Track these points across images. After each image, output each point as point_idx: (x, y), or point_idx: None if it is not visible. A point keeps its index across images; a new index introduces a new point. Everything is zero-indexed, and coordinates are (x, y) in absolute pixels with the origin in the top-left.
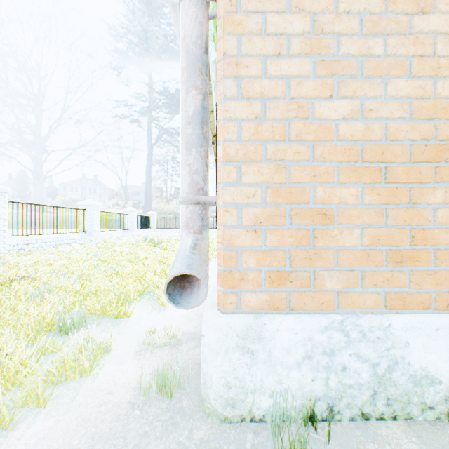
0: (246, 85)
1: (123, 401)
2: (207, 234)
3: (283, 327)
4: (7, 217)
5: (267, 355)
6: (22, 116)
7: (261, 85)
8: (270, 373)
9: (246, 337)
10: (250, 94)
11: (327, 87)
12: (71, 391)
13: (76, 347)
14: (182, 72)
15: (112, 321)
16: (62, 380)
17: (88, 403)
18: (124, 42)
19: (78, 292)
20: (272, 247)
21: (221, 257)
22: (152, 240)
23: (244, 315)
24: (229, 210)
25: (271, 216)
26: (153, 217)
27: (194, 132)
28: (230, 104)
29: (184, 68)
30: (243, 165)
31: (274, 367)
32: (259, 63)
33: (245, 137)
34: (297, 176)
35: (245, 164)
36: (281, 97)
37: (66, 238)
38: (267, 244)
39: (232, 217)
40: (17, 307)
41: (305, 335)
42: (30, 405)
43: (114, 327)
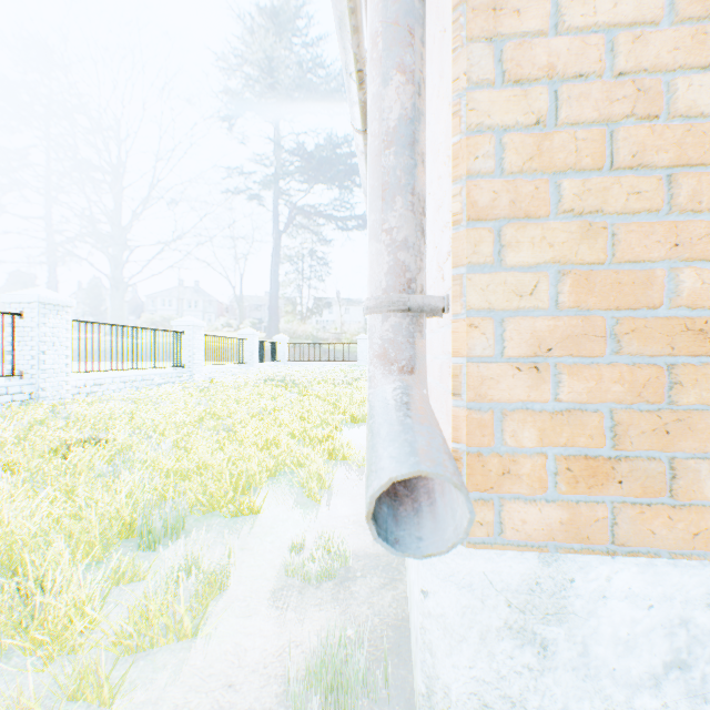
0: (515, 52)
1: (257, 709)
2: (424, 375)
3: (615, 590)
4: (71, 344)
5: (578, 652)
6: (95, 196)
7: (548, 50)
8: (585, 694)
9: (528, 608)
10: (524, 71)
11: (707, 40)
12: (160, 673)
13: (169, 579)
14: (373, 42)
15: (228, 524)
16: (144, 647)
17: (189, 708)
18: (239, 76)
19: (172, 468)
20: (571, 403)
21: (458, 423)
22: (283, 380)
23: (516, 553)
24: (478, 324)
25: (573, 336)
26: (283, 343)
27: (400, 163)
28: (479, 95)
29: (378, 32)
30: (509, 227)
31: (595, 681)
32: (544, 1)
33: (512, 166)
34: (634, 246)
35: (513, 224)
36: (594, 74)
37: (155, 375)
38: (563, 398)
39: (484, 339)
40: (77, 491)
41: (671, 613)
42: (85, 702)
43: (232, 537)
